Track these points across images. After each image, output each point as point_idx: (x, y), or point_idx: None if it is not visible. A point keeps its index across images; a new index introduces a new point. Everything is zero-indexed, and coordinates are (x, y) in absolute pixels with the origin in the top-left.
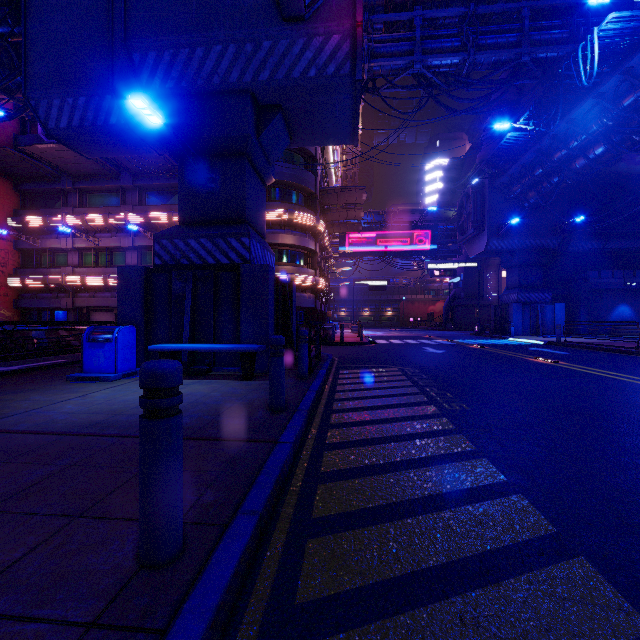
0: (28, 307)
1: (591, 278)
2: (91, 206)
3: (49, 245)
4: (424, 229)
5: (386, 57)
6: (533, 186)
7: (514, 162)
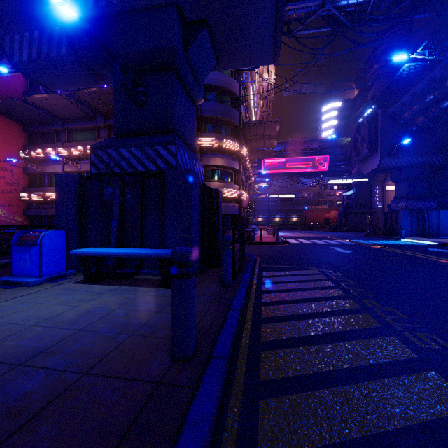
0: (33, 215)
1: None
2: (76, 141)
3: (47, 170)
4: (323, 154)
5: (299, 1)
6: (422, 112)
7: (406, 92)
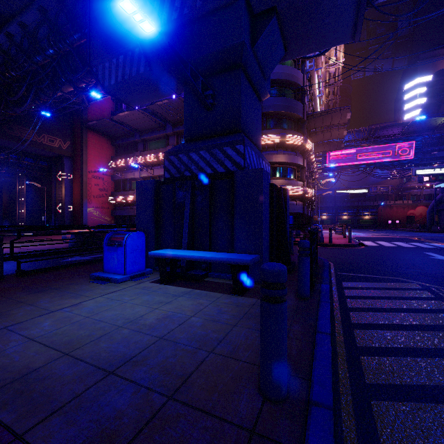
0: (118, 215)
1: None
2: (150, 150)
3: (128, 176)
4: (406, 140)
5: None
6: None
7: None
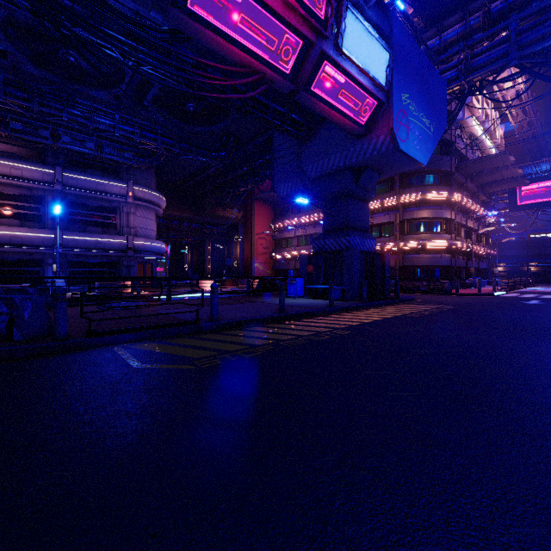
0: (277, 269)
1: None
2: (303, 211)
3: (285, 236)
4: None
5: (483, 67)
6: None
7: None
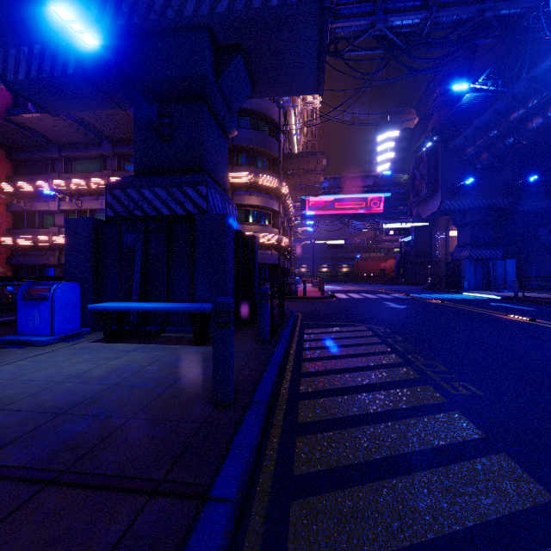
0: (20, 264)
1: (541, 236)
2: (76, 172)
3: (38, 208)
4: (378, 193)
5: (348, 18)
6: (486, 148)
7: (469, 125)
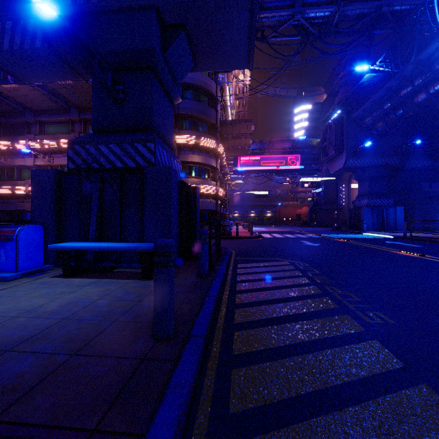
0: (1, 210)
1: (423, 188)
2: (48, 134)
3: (16, 163)
4: (295, 154)
5: (272, 10)
6: (381, 118)
7: (368, 99)
